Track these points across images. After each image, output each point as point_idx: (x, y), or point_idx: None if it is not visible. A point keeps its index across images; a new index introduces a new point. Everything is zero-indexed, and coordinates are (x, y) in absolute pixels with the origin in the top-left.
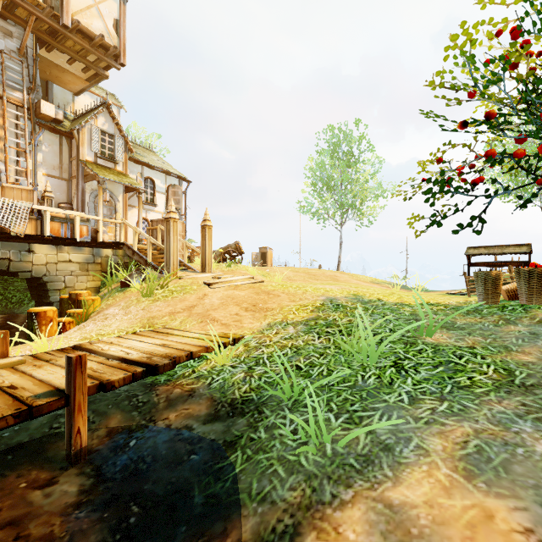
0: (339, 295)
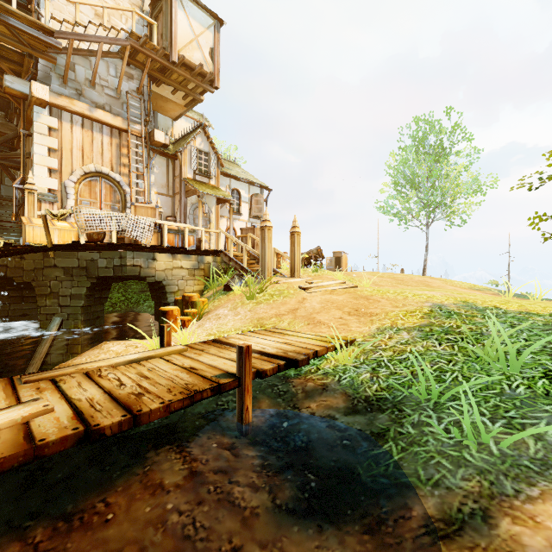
0: (445, 301)
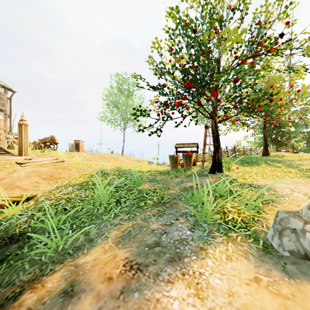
0: (109, 168)
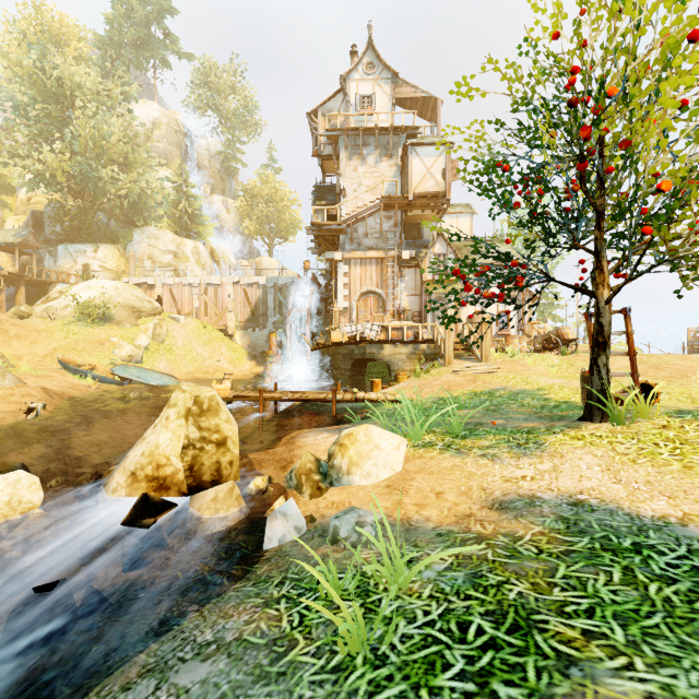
0: (523, 387)
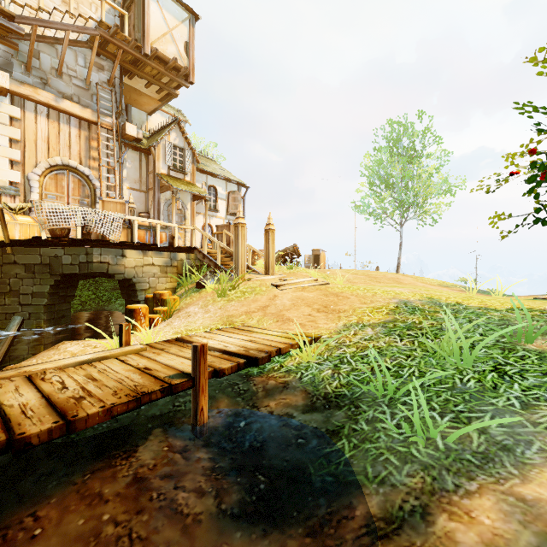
0: (411, 298)
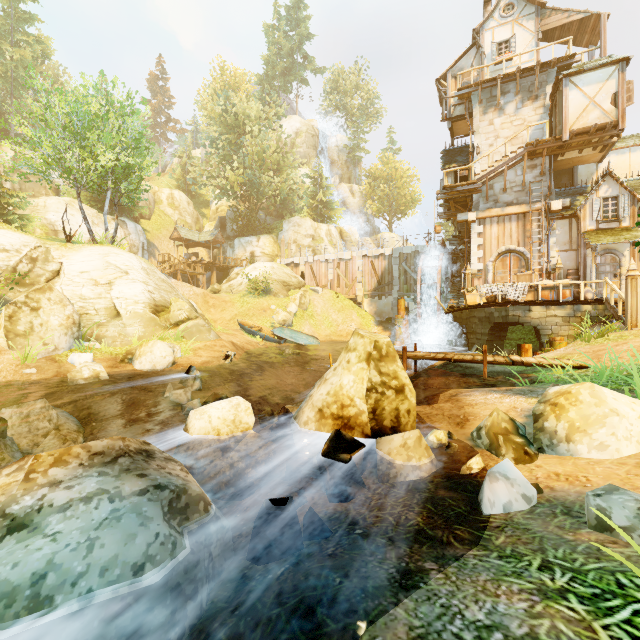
0: None
